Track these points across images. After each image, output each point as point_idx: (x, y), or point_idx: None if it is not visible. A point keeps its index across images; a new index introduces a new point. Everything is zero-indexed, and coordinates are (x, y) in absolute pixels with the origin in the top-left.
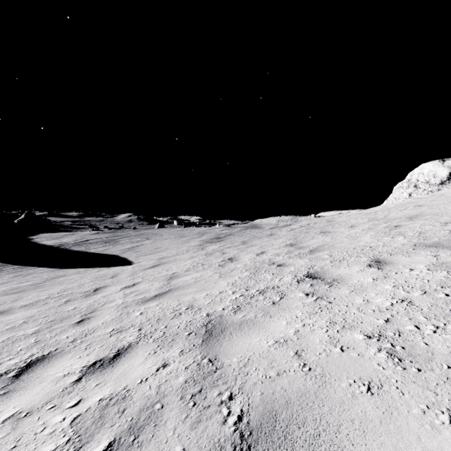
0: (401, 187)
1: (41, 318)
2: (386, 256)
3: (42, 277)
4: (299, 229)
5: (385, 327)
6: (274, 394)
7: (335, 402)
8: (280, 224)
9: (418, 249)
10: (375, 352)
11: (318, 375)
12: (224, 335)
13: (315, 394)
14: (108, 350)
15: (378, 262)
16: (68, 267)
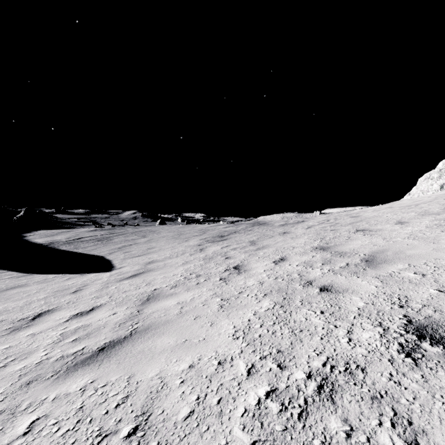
0: (429, 178)
1: None
2: None
3: None
4: (320, 226)
5: None
6: None
7: None
8: (291, 220)
9: None
10: None
11: None
12: None
13: None
14: None
15: None
16: (40, 272)
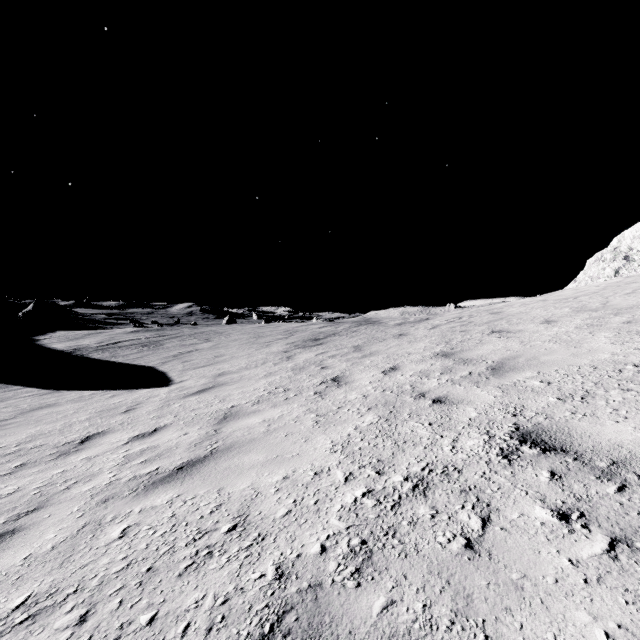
0: (601, 259)
1: None
2: None
3: (18, 406)
4: (448, 326)
5: None
6: None
7: None
8: (411, 318)
9: None
10: None
11: None
12: None
13: None
14: None
15: None
16: (70, 388)
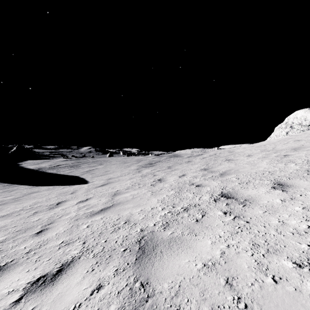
0: (280, 127)
1: (11, 228)
2: (286, 179)
3: (22, 192)
4: (209, 157)
5: None
6: None
7: None
8: (195, 154)
9: None
10: None
11: None
12: (155, 254)
13: None
14: (53, 264)
15: (280, 185)
16: (42, 185)
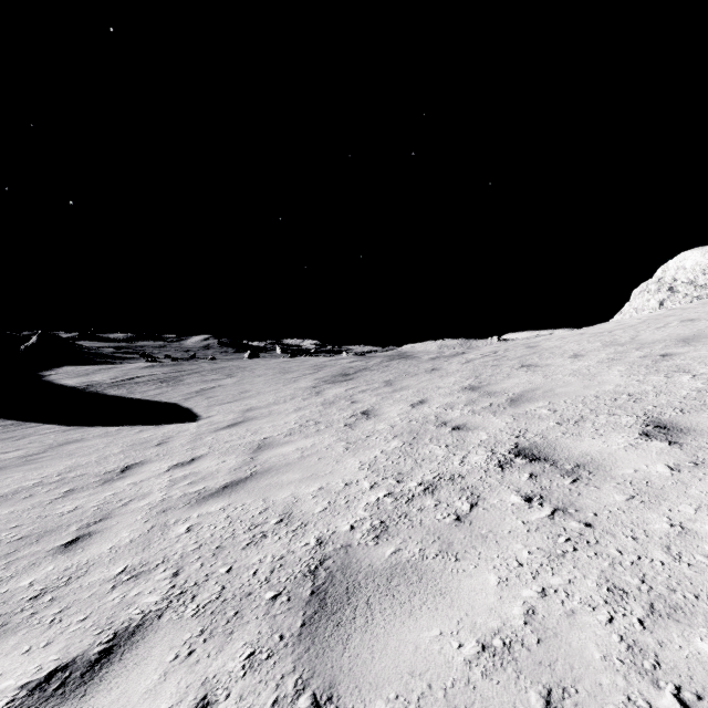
0: (645, 290)
1: (6, 531)
2: (674, 414)
3: (44, 442)
4: (481, 360)
5: None
6: None
7: None
8: (447, 352)
9: None
10: None
11: None
12: (353, 610)
13: None
14: (93, 633)
15: (661, 427)
16: (93, 424)
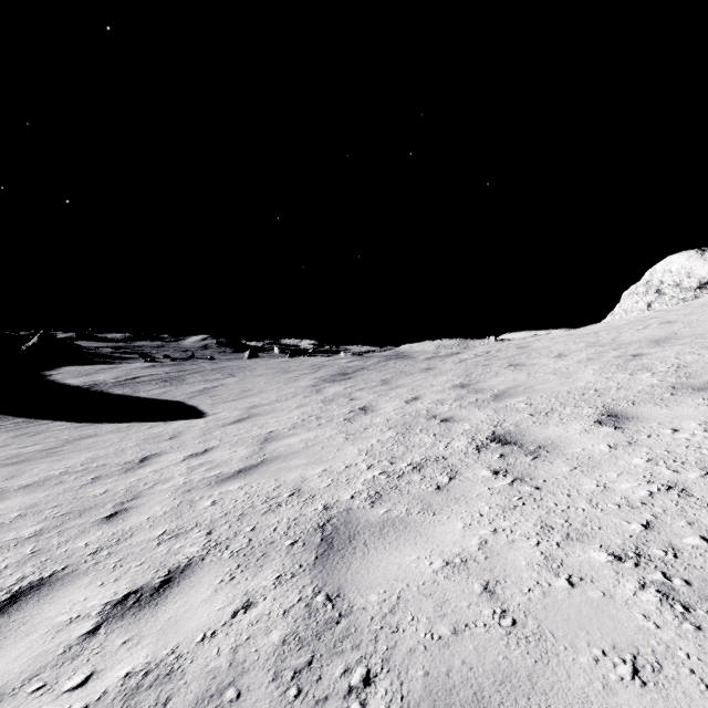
0: (634, 292)
1: (48, 509)
2: (626, 405)
3: (60, 437)
4: (474, 360)
5: (645, 538)
6: (450, 677)
7: (572, 700)
8: (442, 352)
9: (680, 395)
10: (634, 590)
11: (531, 635)
12: (354, 548)
13: (529, 680)
14: (151, 572)
15: (613, 416)
16: (103, 421)
